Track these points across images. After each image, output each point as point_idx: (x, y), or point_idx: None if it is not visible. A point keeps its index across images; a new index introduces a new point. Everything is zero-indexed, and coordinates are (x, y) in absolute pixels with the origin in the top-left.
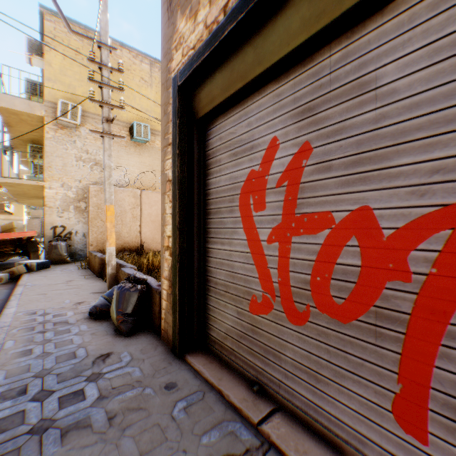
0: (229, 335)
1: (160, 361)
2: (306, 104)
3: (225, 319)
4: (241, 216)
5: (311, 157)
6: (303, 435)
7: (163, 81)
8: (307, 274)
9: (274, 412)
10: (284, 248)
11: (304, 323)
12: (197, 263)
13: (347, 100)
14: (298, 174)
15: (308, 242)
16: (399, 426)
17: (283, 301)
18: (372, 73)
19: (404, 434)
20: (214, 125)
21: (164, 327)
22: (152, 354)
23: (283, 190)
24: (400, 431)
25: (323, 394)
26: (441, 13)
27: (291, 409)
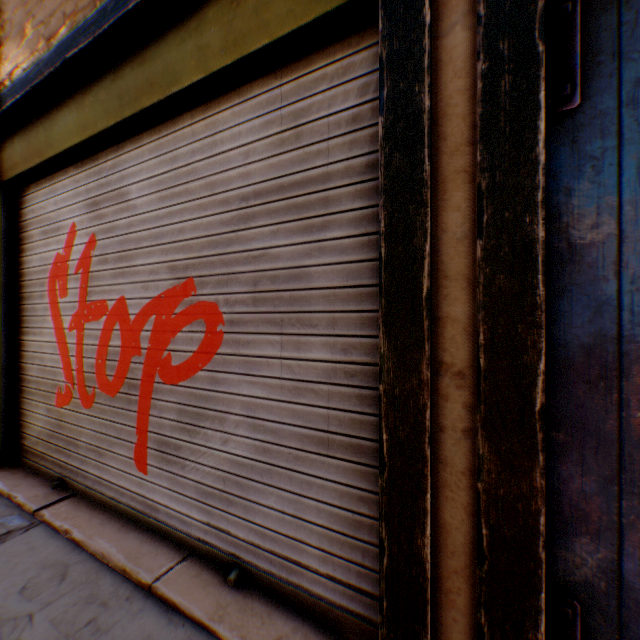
0: (42, 438)
1: None
2: (94, 198)
3: (38, 421)
4: (51, 303)
5: (98, 248)
6: (84, 508)
7: None
8: (95, 358)
9: (66, 499)
10: (82, 335)
11: (94, 405)
12: (6, 359)
13: (116, 204)
14: (90, 263)
15: (95, 328)
16: (139, 469)
17: (81, 388)
18: (127, 187)
19: (140, 473)
20: (29, 194)
21: None
22: None
23: (81, 277)
24: (139, 472)
25: (104, 465)
26: (153, 159)
27: (84, 491)
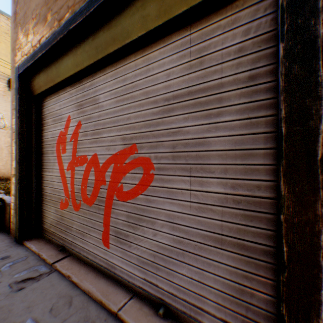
0: (52, 224)
1: (4, 247)
2: (80, 102)
3: (50, 216)
4: (57, 156)
5: (82, 128)
6: (75, 263)
7: (12, 66)
8: (80, 185)
9: (66, 257)
10: (73, 173)
11: (79, 210)
12: (35, 184)
13: (91, 105)
14: (77, 136)
15: (80, 170)
16: (104, 245)
17: (73, 200)
18: (98, 96)
19: (105, 247)
20: (46, 101)
21: (13, 227)
22: (0, 244)
23: (72, 143)
24: (104, 247)
25: (85, 241)
26: (112, 80)
27: (74, 254)
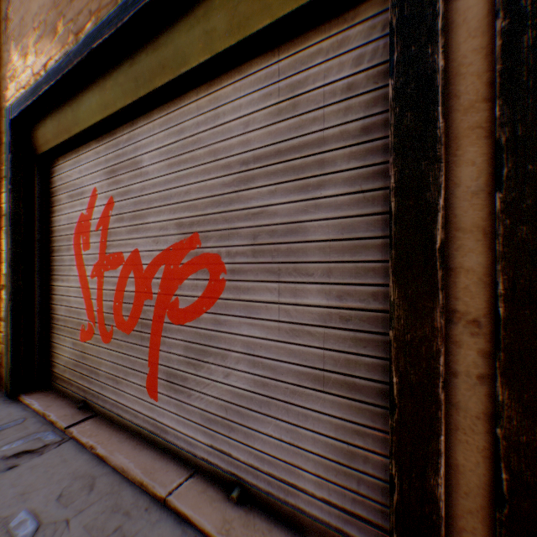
0: (68, 367)
1: None
2: (112, 166)
3: (65, 353)
4: (75, 255)
5: (115, 209)
6: (104, 427)
7: (1, 106)
8: (112, 301)
9: (89, 419)
10: (101, 281)
11: (111, 341)
12: (39, 301)
13: (130, 171)
14: (108, 222)
15: (113, 276)
16: (150, 396)
17: (101, 326)
18: (140, 156)
19: (151, 400)
20: (57, 165)
21: (2, 372)
22: None
23: (100, 233)
24: (150, 399)
25: (120, 392)
26: (163, 131)
27: (103, 413)
